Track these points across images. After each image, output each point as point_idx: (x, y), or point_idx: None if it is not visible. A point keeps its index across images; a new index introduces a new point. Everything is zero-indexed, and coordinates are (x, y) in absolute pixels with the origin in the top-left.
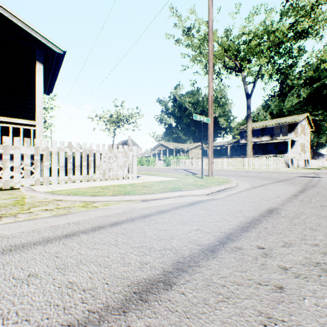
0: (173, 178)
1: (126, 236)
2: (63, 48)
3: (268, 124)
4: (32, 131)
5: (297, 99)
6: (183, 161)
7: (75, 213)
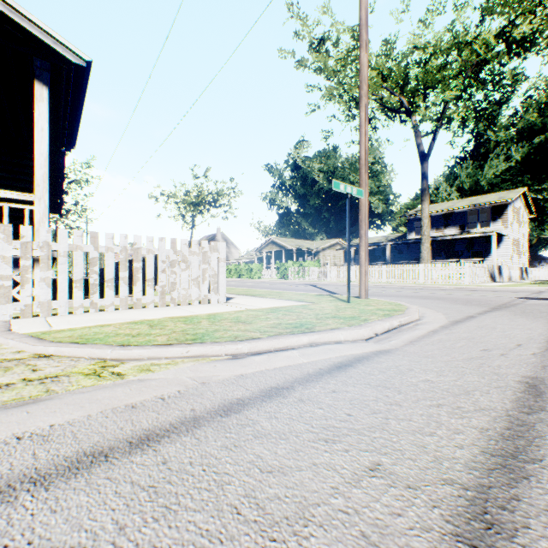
0: (294, 302)
1: (160, 505)
2: (85, 56)
3: (456, 207)
4: (28, 212)
5: (505, 164)
6: (310, 270)
7: (59, 396)
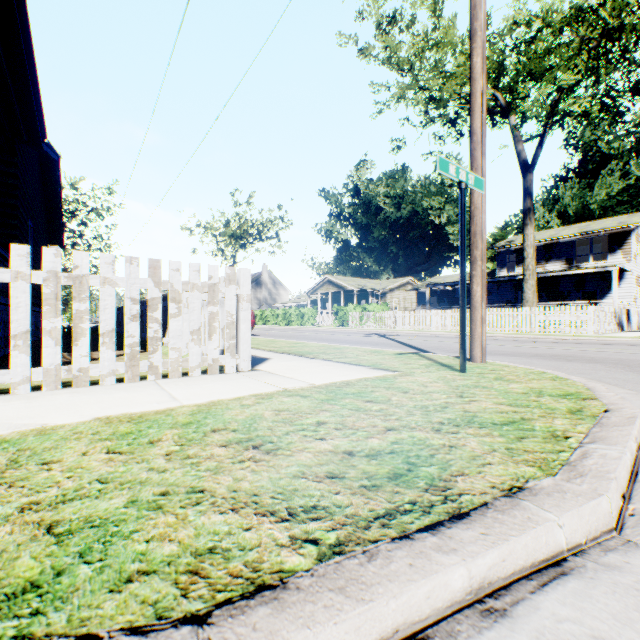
0: (367, 370)
1: None
2: None
3: (562, 236)
4: None
5: (621, 181)
6: (377, 316)
7: None
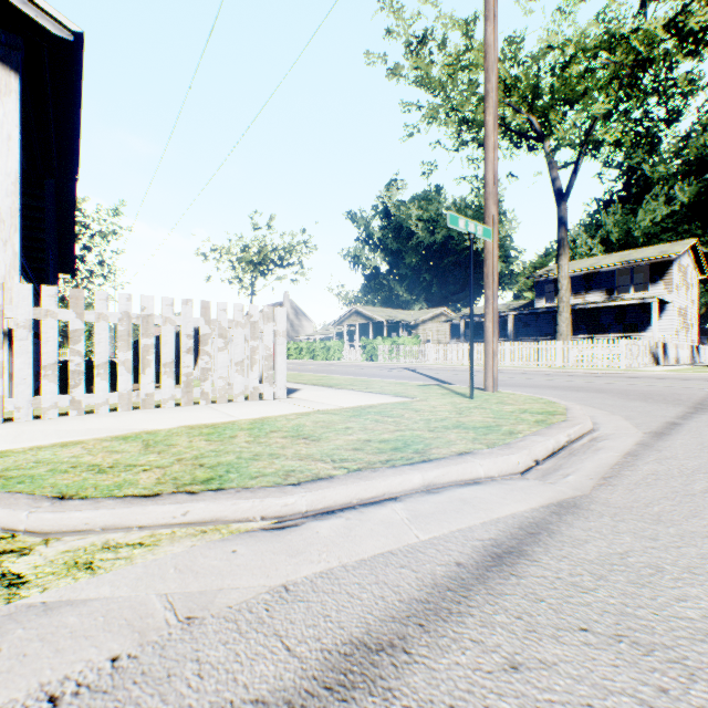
0: (389, 397)
1: None
2: (73, 24)
3: (602, 265)
4: None
5: (666, 207)
6: (407, 350)
7: None
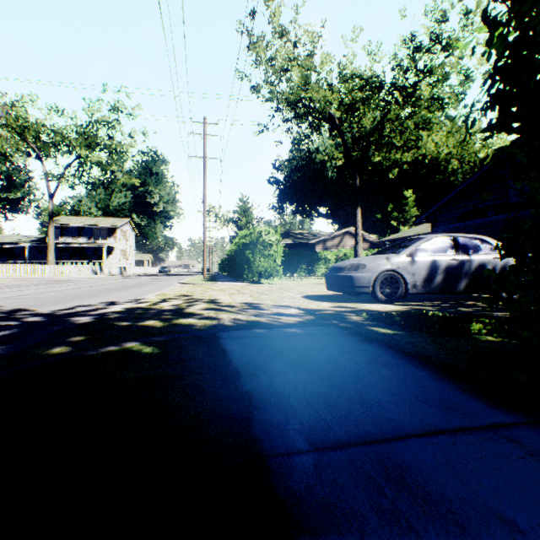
0: None
1: None
2: None
3: (86, 224)
4: None
5: (125, 198)
6: None
7: None
